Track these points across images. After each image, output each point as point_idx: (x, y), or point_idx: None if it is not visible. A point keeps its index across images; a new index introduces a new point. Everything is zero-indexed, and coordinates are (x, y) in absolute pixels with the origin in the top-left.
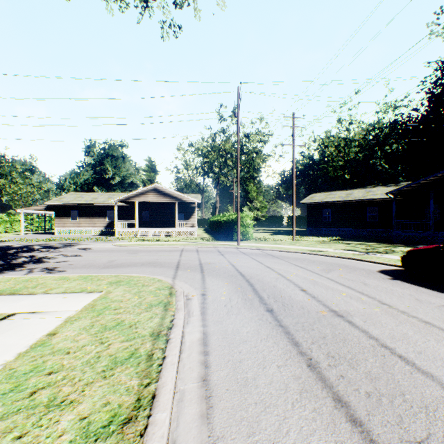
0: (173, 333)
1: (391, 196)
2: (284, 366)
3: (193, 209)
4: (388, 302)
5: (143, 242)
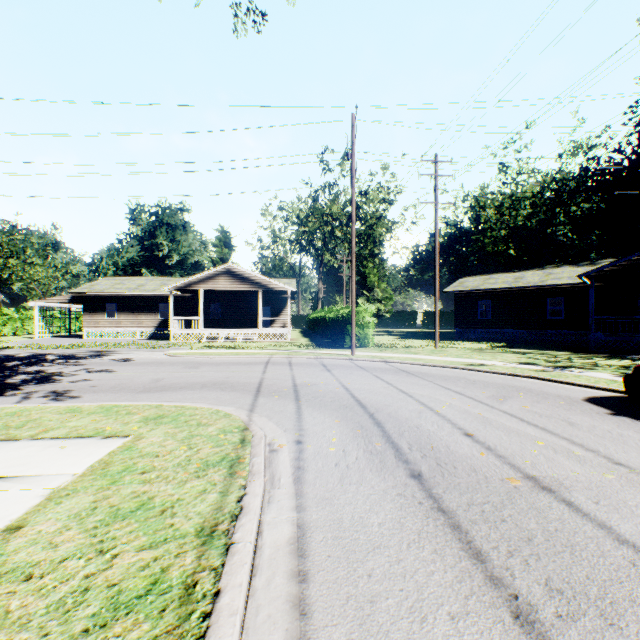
0: (241, 529)
1: (586, 281)
2: (464, 617)
3: (284, 300)
4: (625, 459)
5: (210, 350)
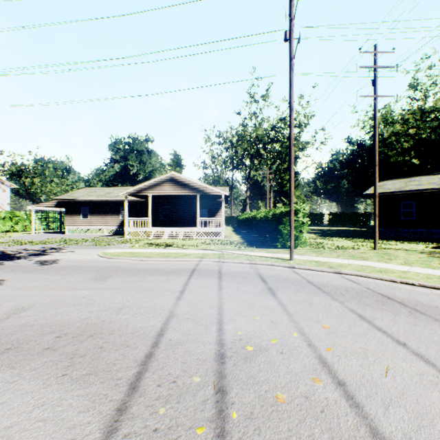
0: None
1: None
2: None
3: (219, 204)
4: None
5: (145, 249)
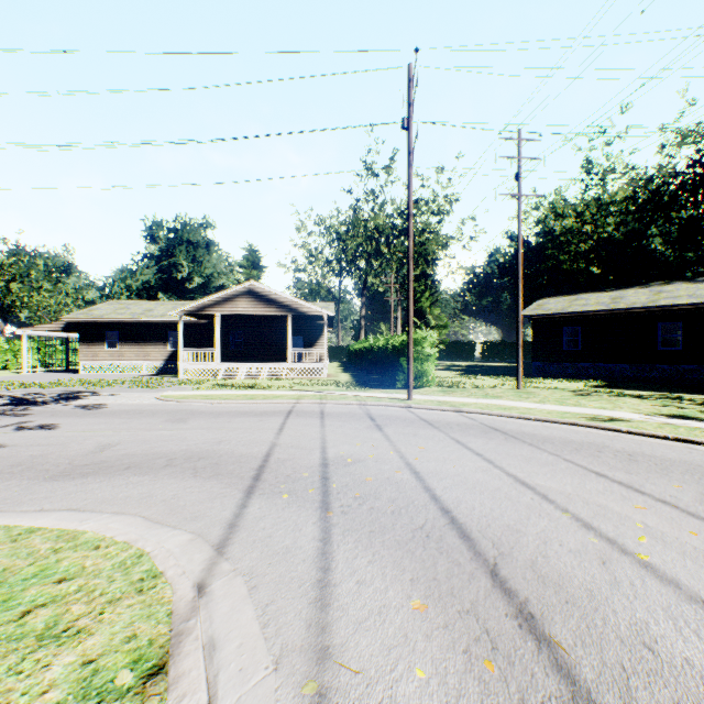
0: None
1: None
2: None
3: (320, 328)
4: None
5: (219, 391)
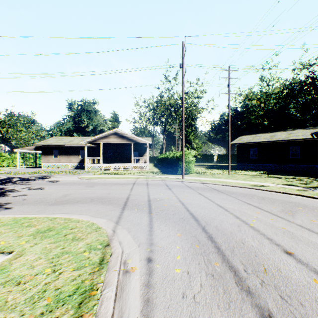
0: None
1: (314, 136)
2: None
3: (145, 148)
4: None
5: (104, 175)
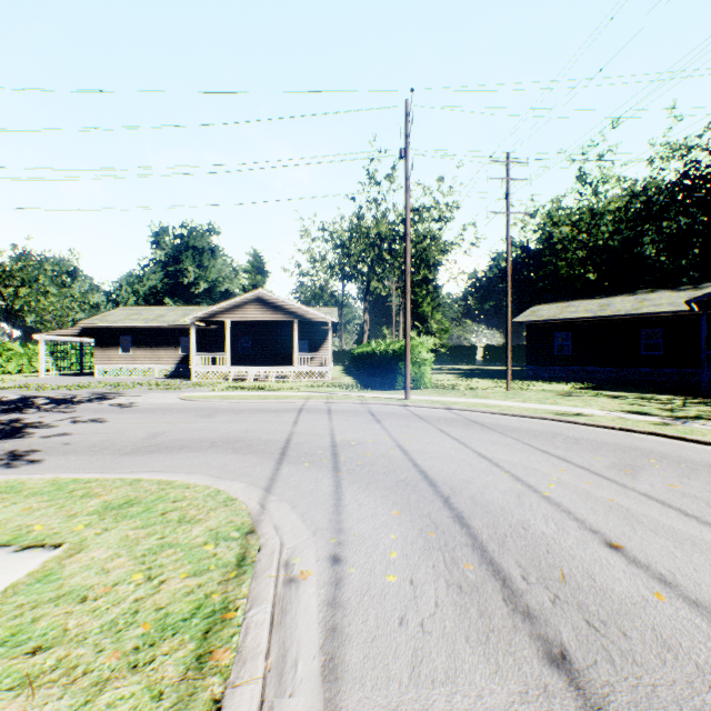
0: None
1: (694, 307)
2: None
3: (324, 333)
4: None
5: (234, 392)
